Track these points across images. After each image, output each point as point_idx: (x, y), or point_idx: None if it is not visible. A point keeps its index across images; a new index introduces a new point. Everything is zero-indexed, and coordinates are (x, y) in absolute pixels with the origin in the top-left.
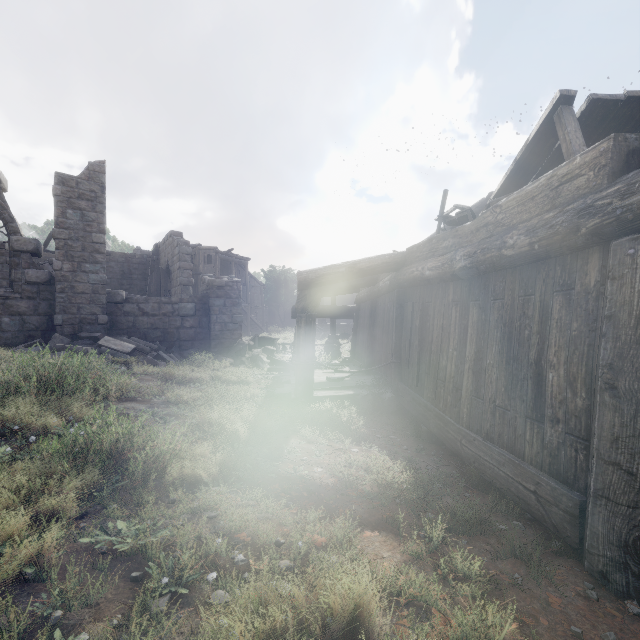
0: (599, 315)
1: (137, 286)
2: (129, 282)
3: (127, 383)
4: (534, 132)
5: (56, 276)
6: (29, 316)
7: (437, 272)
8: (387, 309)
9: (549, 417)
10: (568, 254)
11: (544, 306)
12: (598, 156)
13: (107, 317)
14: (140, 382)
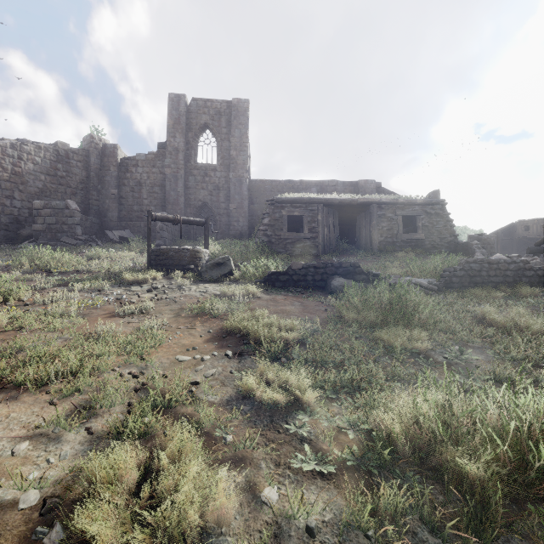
0: None
1: None
2: None
3: None
4: None
5: None
6: None
7: None
8: None
9: None
10: None
11: None
12: None
13: None
14: None
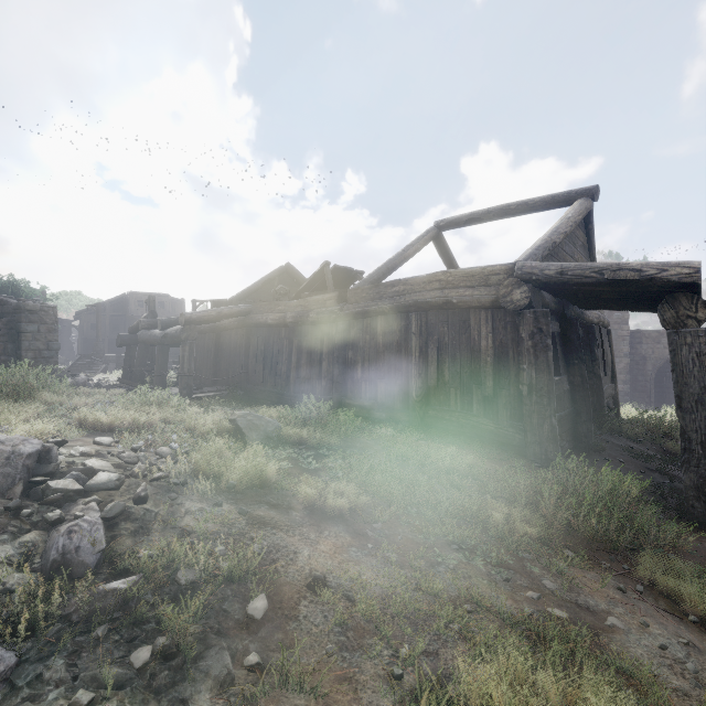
0: (336, 343)
1: None
2: None
3: None
4: (318, 270)
5: None
6: None
7: (276, 322)
8: (234, 340)
9: (323, 377)
10: (328, 324)
11: (322, 340)
12: (335, 296)
13: None
14: None
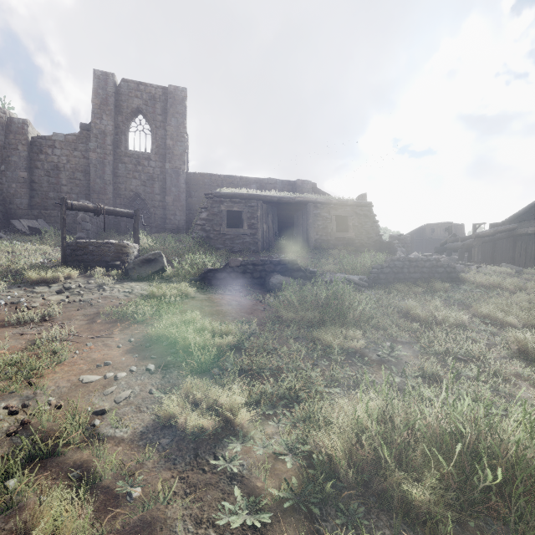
0: None
1: None
2: None
3: None
4: None
5: None
6: None
7: (534, 232)
8: (505, 244)
9: None
10: None
11: None
12: None
13: None
14: None
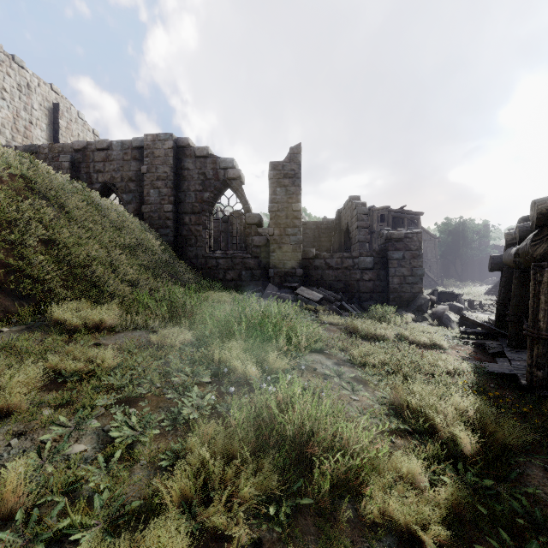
0: None
1: (324, 247)
2: (318, 244)
3: (315, 333)
4: None
5: (270, 240)
6: (255, 270)
7: None
8: None
9: None
10: None
11: None
12: None
13: (302, 271)
14: (326, 333)
